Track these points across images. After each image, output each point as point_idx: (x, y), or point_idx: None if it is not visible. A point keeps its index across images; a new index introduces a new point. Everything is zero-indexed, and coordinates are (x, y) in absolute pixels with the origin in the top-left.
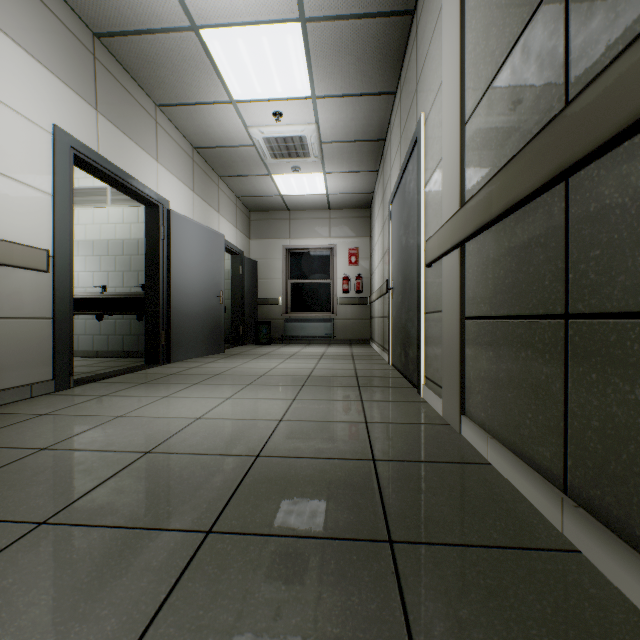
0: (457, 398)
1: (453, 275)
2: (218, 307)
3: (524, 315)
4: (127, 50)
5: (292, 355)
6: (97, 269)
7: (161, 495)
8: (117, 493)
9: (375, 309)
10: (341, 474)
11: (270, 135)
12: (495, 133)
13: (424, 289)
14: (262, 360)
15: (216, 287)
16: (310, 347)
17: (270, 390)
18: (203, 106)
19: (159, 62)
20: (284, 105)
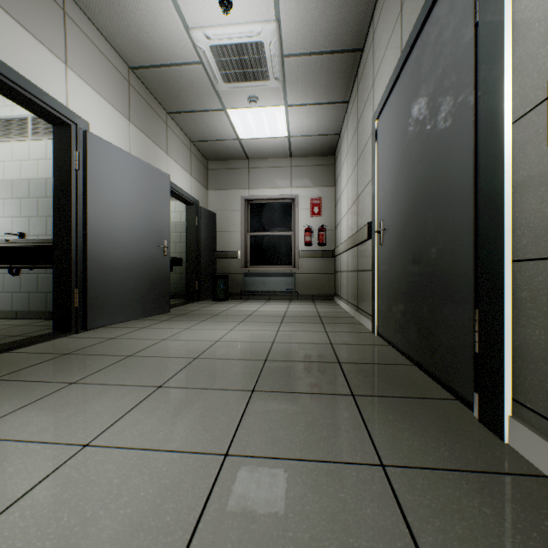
0: None
1: None
2: (161, 259)
3: None
4: None
5: (248, 316)
6: (17, 214)
7: None
8: None
9: (342, 262)
10: None
11: (218, 41)
12: None
13: (509, 209)
14: (209, 324)
15: (158, 235)
16: (270, 304)
17: (188, 408)
18: None
19: None
20: None
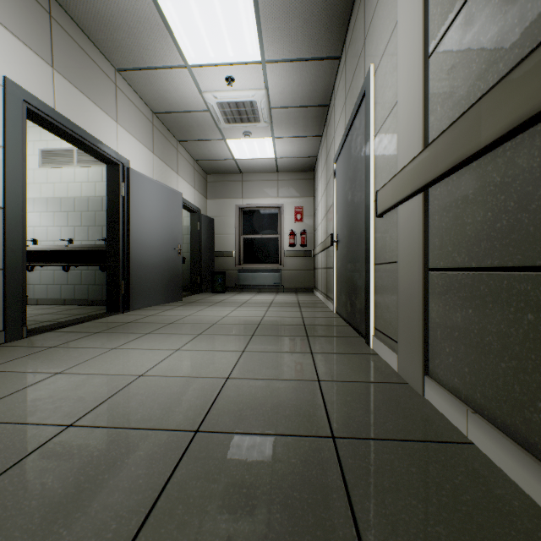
0: (419, 357)
1: (413, 223)
2: (176, 259)
3: (532, 266)
4: (83, 11)
5: (244, 303)
6: (64, 224)
7: (60, 504)
8: (4, 500)
9: (319, 261)
10: (296, 462)
11: (223, 100)
12: (477, 50)
13: (373, 240)
14: (216, 308)
15: (174, 241)
16: (260, 295)
17: (220, 340)
18: (160, 70)
19: (115, 24)
20: (236, 70)
